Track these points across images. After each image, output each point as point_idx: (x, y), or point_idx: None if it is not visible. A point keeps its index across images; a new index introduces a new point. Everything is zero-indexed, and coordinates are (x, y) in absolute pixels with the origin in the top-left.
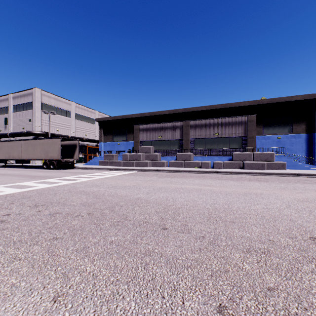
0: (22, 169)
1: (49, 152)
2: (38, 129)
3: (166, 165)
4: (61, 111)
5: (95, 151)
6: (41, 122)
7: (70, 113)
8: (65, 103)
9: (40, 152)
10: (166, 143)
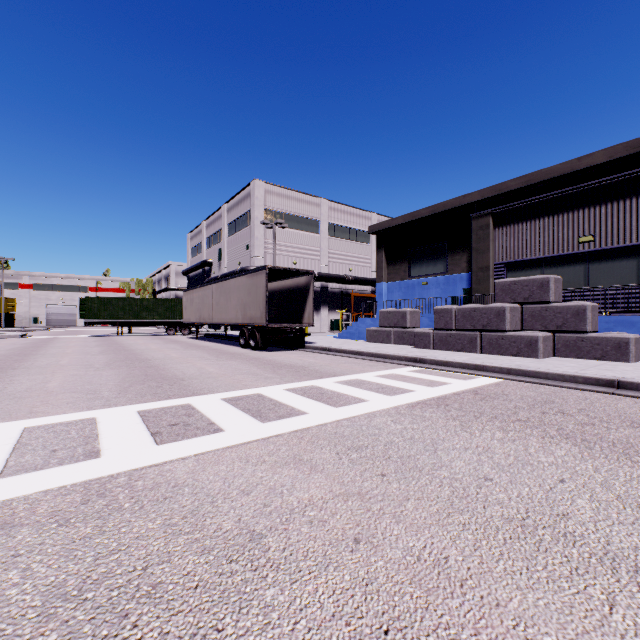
0: (208, 345)
1: (247, 307)
2: (259, 262)
3: (635, 354)
4: (301, 221)
5: (369, 305)
6: (263, 248)
7: (319, 224)
8: (309, 205)
9: (235, 308)
10: (617, 260)
